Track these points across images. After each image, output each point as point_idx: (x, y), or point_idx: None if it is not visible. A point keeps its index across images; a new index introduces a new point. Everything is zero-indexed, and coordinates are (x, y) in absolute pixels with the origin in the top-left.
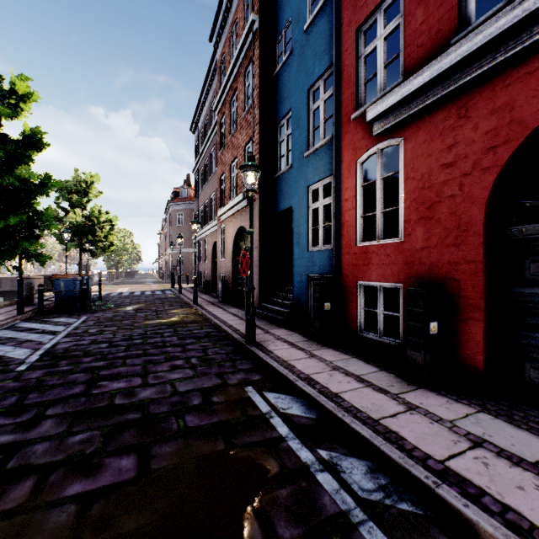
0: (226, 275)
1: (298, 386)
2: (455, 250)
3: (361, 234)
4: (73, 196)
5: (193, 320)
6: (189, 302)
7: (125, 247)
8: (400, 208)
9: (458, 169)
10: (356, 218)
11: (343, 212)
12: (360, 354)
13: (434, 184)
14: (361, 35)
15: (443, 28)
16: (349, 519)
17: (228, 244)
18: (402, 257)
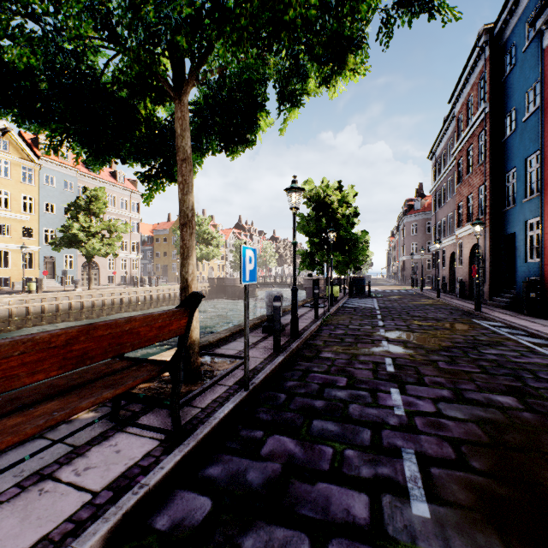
0: (462, 278)
1: (496, 319)
2: None
3: None
4: None
5: (439, 304)
6: (433, 296)
7: None
8: None
9: None
10: None
11: (544, 241)
12: None
13: None
14: None
15: None
16: (496, 331)
17: (465, 255)
18: None
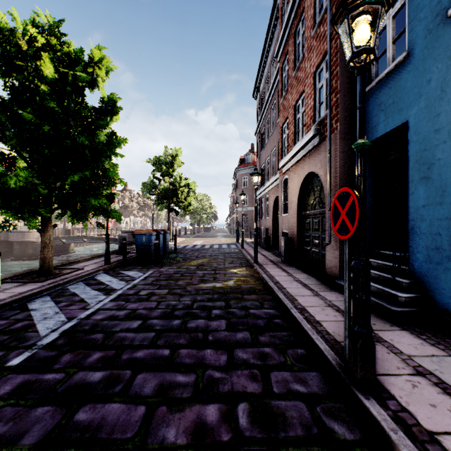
0: (289, 232)
1: None
2: None
3: None
4: (163, 167)
5: (251, 287)
6: (250, 260)
7: (204, 208)
8: None
9: None
10: None
11: None
12: None
13: None
14: None
15: None
16: None
17: (292, 197)
18: None
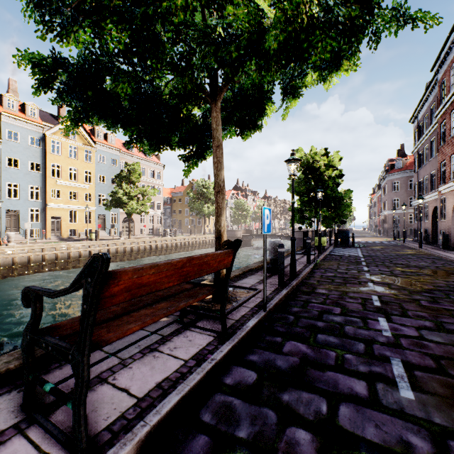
0: (445, 231)
1: None
2: None
3: None
4: None
5: (421, 254)
6: (415, 247)
7: None
8: None
9: None
10: None
11: None
12: None
13: None
14: None
15: None
16: None
17: (448, 210)
18: None
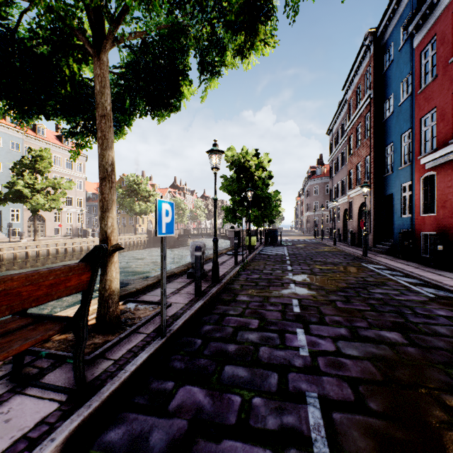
0: (353, 230)
1: (379, 263)
2: (451, 219)
3: (422, 211)
4: None
5: (335, 250)
6: (330, 244)
7: None
8: (435, 201)
9: (451, 189)
10: (420, 203)
11: (414, 200)
12: (418, 262)
13: (445, 193)
14: (423, 121)
15: (447, 134)
16: (380, 273)
17: (355, 212)
18: (436, 221)
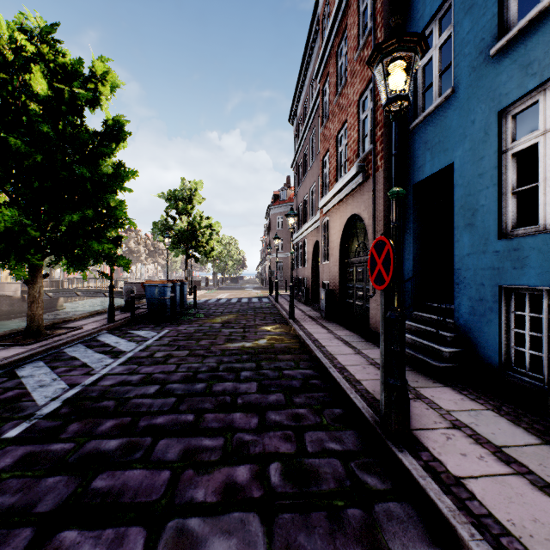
0: (330, 283)
1: None
2: None
3: None
4: (179, 204)
5: (286, 346)
6: (285, 316)
7: (230, 253)
8: None
9: None
10: None
11: None
12: None
13: None
14: None
15: None
16: None
17: (333, 242)
18: None
